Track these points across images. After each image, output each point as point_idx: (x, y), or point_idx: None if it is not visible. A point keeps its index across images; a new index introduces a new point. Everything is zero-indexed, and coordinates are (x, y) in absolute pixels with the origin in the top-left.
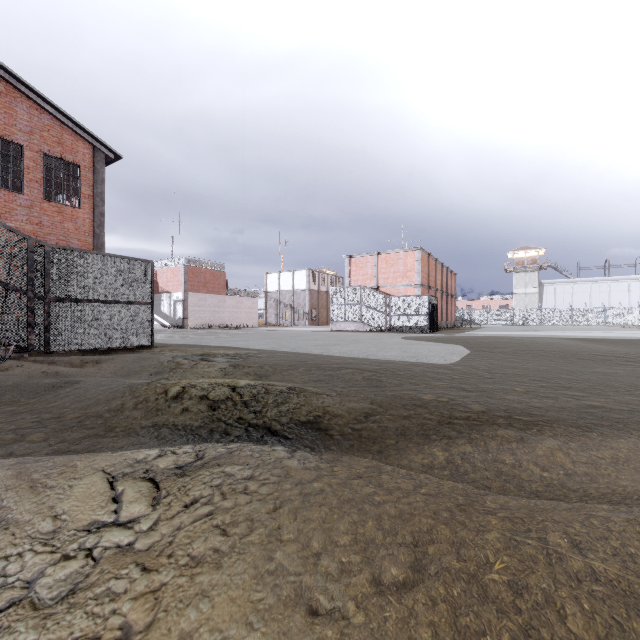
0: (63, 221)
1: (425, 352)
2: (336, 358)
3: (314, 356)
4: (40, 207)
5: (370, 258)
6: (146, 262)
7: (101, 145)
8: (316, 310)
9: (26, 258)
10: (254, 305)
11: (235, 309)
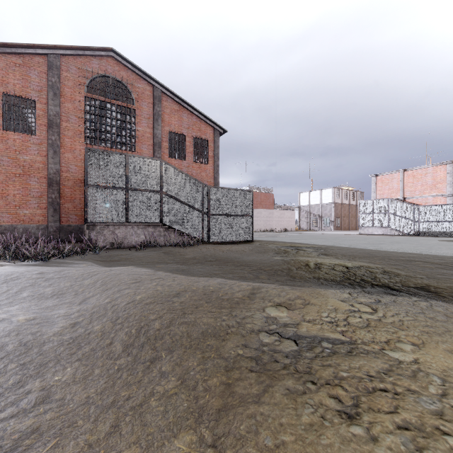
0: (201, 172)
1: None
2: (394, 252)
3: (373, 250)
4: (192, 166)
5: (396, 175)
6: (249, 191)
7: (217, 127)
8: (340, 218)
9: (201, 194)
10: (292, 216)
11: (279, 219)
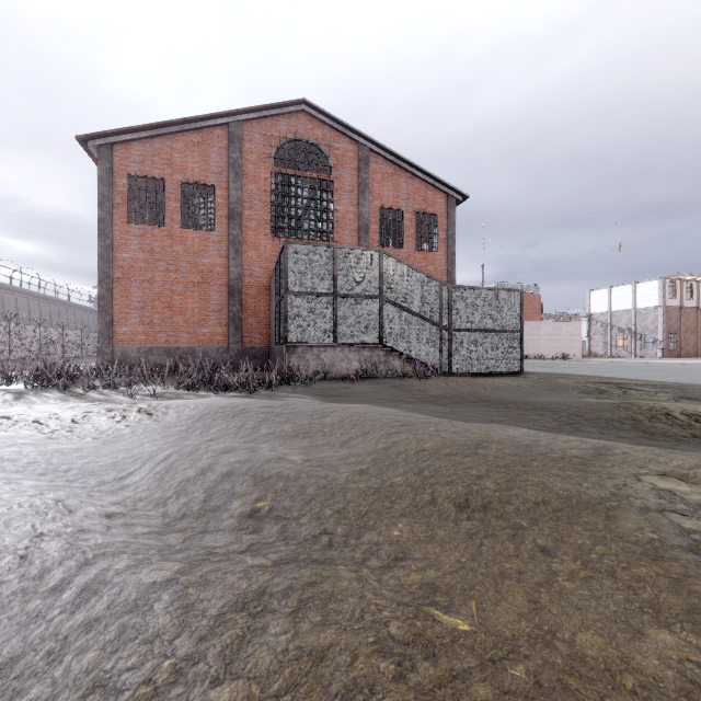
0: (426, 265)
1: None
2: None
3: None
4: (413, 257)
5: None
6: (516, 291)
7: (452, 192)
8: (676, 335)
9: (438, 298)
10: (576, 331)
11: (551, 337)
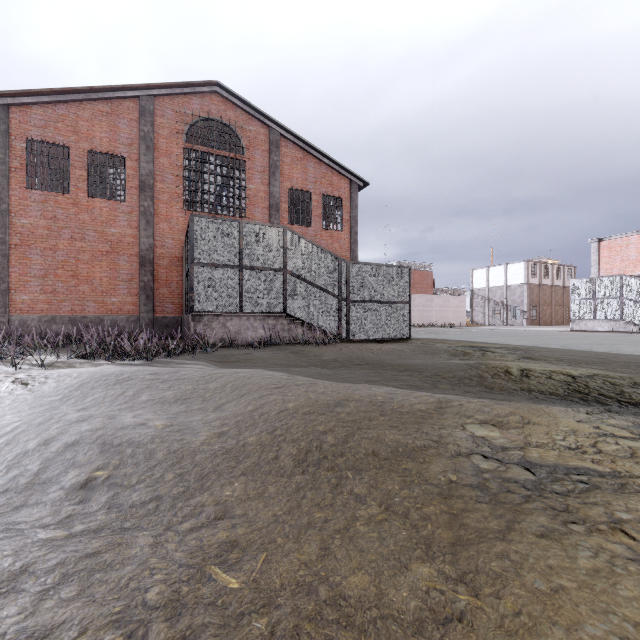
0: (332, 243)
1: None
2: None
3: (605, 353)
4: (320, 235)
5: (634, 238)
6: (405, 268)
7: (355, 178)
8: (536, 307)
9: (337, 272)
10: (461, 303)
11: (442, 308)
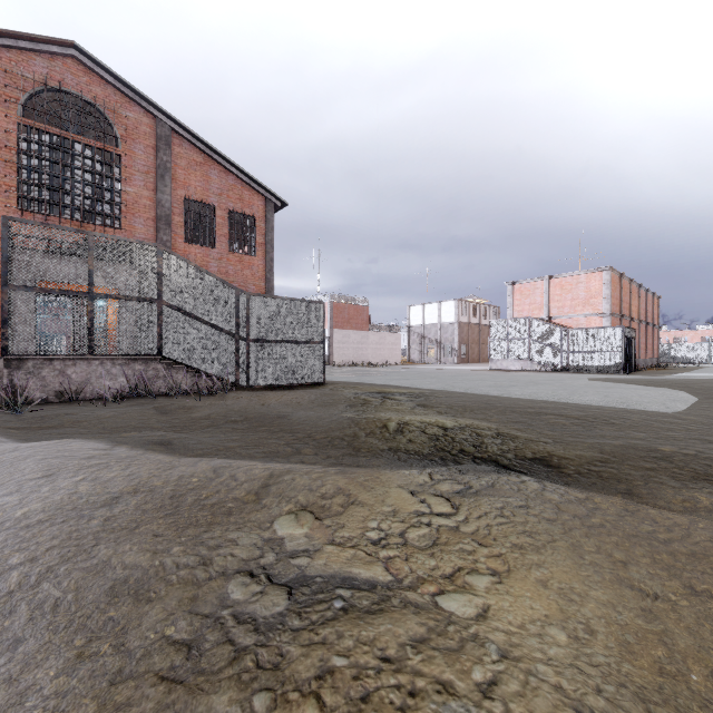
0: (243, 269)
1: (634, 397)
2: (523, 401)
3: (496, 398)
4: (227, 258)
5: (539, 284)
6: (319, 304)
7: (271, 196)
8: (466, 346)
9: (234, 306)
10: (397, 341)
11: (378, 345)
